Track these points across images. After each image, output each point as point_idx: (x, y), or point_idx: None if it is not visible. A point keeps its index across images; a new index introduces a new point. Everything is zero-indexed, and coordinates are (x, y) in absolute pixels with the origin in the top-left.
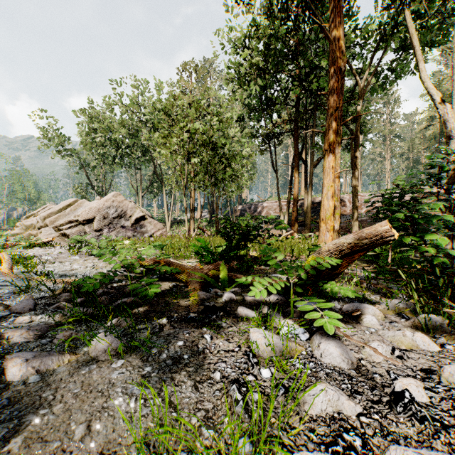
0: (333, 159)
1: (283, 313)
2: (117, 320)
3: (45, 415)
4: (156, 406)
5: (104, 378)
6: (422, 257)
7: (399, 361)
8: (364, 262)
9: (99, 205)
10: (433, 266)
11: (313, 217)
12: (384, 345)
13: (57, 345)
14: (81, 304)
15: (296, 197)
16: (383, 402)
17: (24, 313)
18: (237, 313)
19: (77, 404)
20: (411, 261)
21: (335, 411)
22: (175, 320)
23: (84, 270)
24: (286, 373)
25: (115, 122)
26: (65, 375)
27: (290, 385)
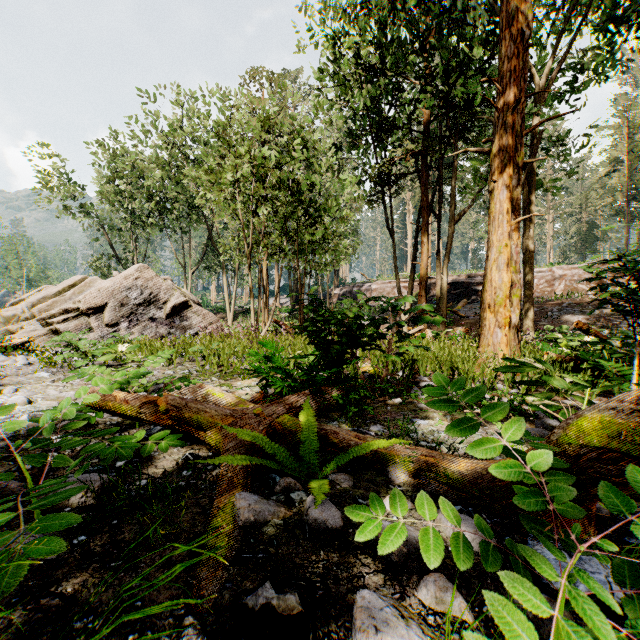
0: (508, 197)
1: None
2: None
3: None
4: None
5: None
6: None
7: None
8: None
9: (114, 285)
10: None
11: (448, 305)
12: None
13: None
14: None
15: (424, 274)
16: None
17: None
18: (351, 628)
19: None
20: None
21: None
22: None
23: (25, 407)
24: None
25: (148, 161)
26: None
27: None
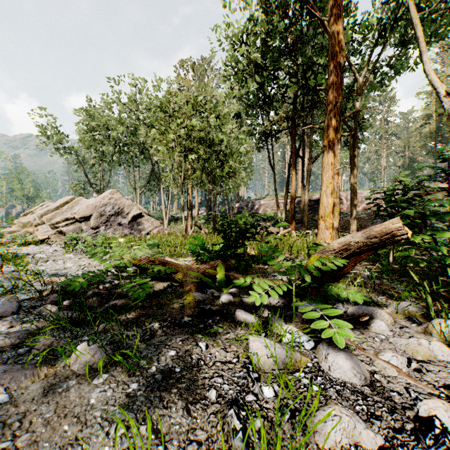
0: (332, 155)
1: (284, 317)
2: (105, 325)
3: (6, 449)
4: (137, 444)
5: (83, 398)
6: (430, 256)
7: (417, 375)
8: (364, 260)
9: (96, 203)
10: (442, 266)
11: (311, 215)
12: (399, 355)
13: (35, 356)
14: (69, 307)
15: (293, 195)
16: (407, 430)
17: (6, 317)
18: (234, 316)
19: (46, 434)
20: (418, 261)
21: (352, 442)
22: (168, 326)
23: (77, 269)
24: (291, 391)
25: (113, 120)
26: (38, 393)
27: (296, 407)
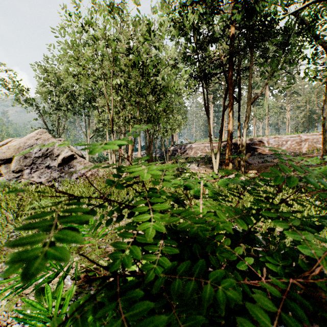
0: None
1: None
2: None
3: None
4: None
5: None
6: None
7: None
8: None
9: (20, 143)
10: None
11: None
12: None
13: None
14: None
15: (230, 137)
16: None
17: None
18: None
19: None
20: None
21: None
22: None
23: None
24: None
25: (60, 70)
26: None
27: None
